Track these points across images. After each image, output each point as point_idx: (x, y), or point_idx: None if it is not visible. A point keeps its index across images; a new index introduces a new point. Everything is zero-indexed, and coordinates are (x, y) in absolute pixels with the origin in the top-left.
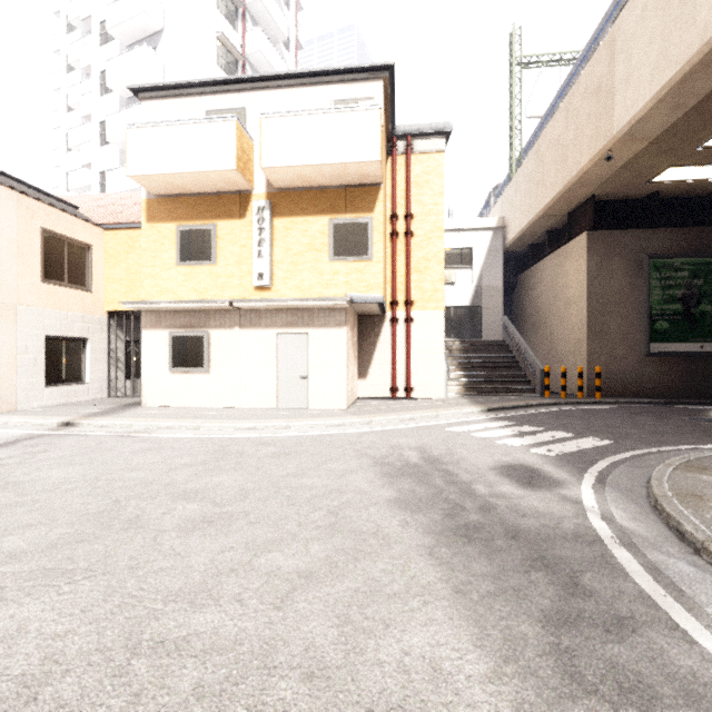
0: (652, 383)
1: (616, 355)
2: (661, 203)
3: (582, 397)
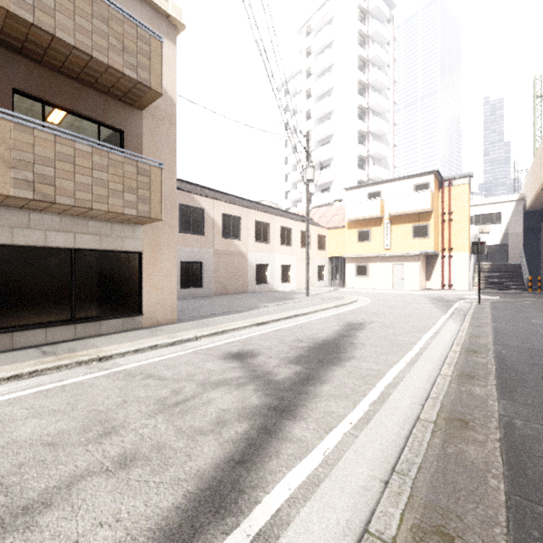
0: None
1: None
2: None
3: None
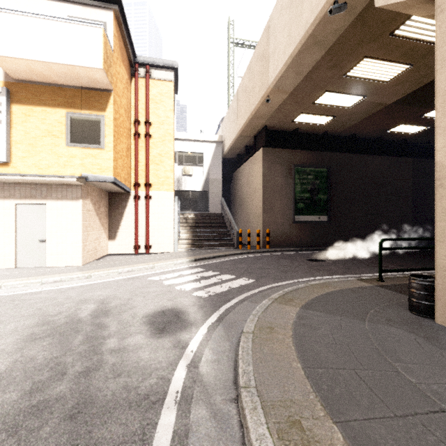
0: (296, 238)
1: (278, 222)
2: (300, 135)
3: (259, 248)
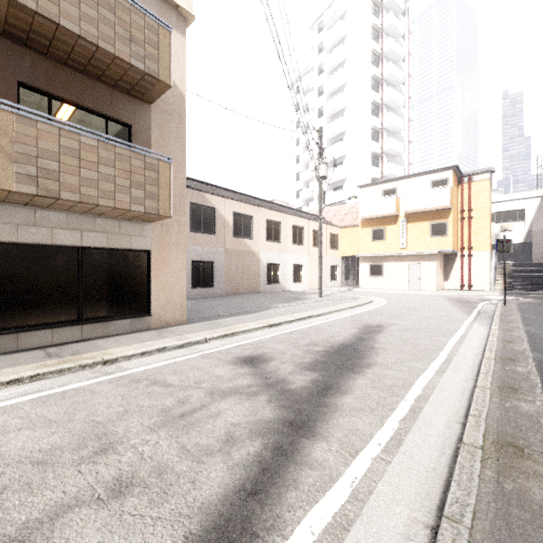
0: None
1: None
2: None
3: None
